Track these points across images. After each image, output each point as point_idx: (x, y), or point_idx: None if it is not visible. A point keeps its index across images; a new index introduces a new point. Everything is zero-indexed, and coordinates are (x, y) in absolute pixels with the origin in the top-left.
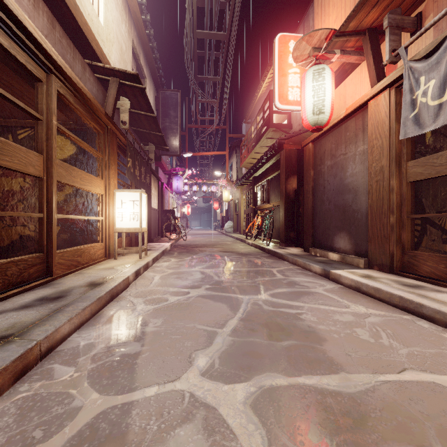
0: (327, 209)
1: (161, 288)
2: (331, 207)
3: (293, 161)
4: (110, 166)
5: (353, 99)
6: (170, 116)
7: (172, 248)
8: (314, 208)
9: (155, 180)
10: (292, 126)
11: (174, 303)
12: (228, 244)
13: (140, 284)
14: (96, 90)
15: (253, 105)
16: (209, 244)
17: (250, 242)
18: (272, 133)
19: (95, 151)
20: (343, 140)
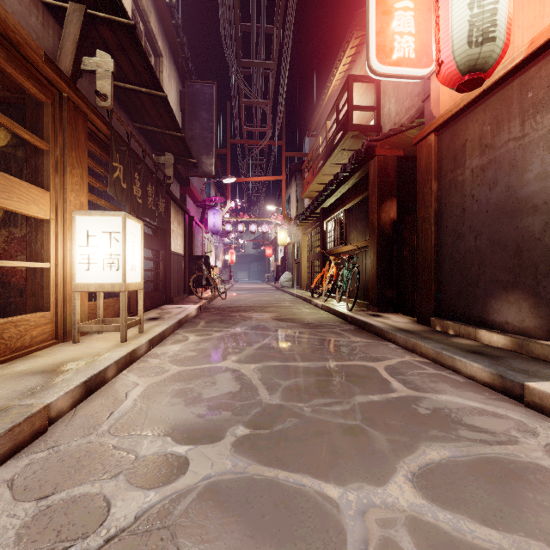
0: (472, 249)
1: (121, 441)
2: (481, 244)
3: (391, 175)
4: (68, 168)
5: (536, 30)
6: (201, 119)
7: (200, 314)
8: (439, 248)
9: (178, 211)
10: (382, 129)
11: (115, 546)
12: (285, 305)
13: (82, 420)
14: (40, 24)
15: (321, 108)
16: (258, 305)
17: (319, 302)
18: (351, 141)
19: (23, 130)
20: (515, 110)
